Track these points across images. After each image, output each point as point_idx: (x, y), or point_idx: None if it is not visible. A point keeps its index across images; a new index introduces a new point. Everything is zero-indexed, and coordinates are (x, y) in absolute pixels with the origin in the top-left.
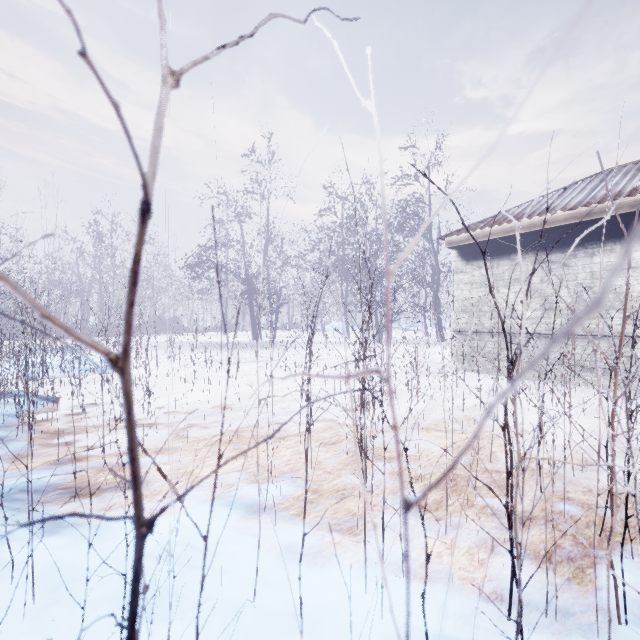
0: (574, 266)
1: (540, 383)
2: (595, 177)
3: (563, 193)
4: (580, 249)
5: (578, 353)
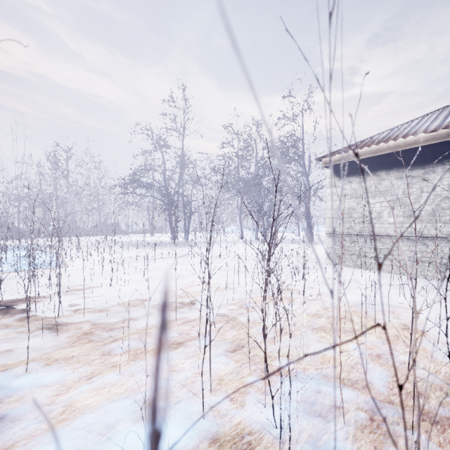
0: (433, 180)
1: (403, 277)
2: (443, 109)
3: (418, 122)
4: (438, 165)
5: (436, 252)
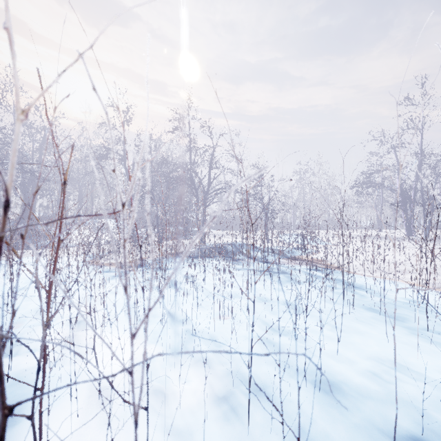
0: None
1: None
2: None
3: None
4: None
5: None
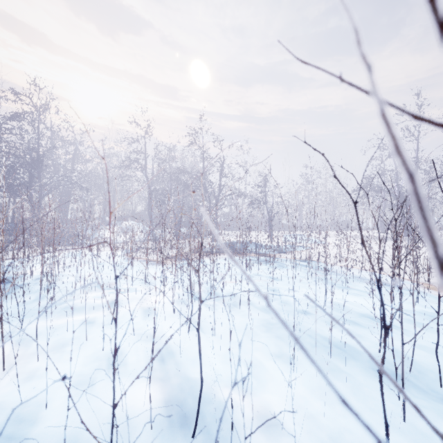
0: None
1: None
2: None
3: None
4: None
5: None
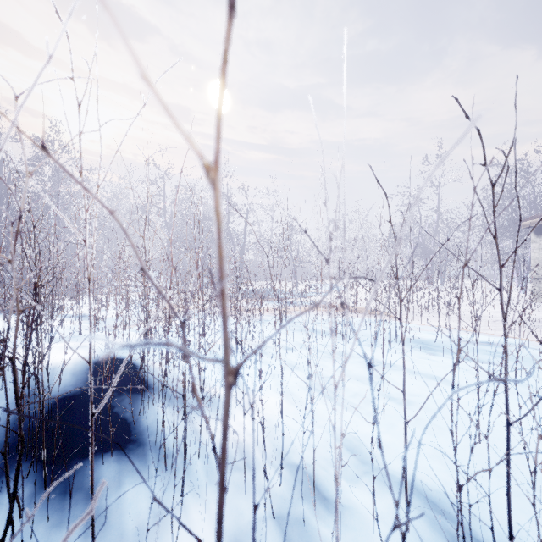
0: None
1: None
2: None
3: None
4: None
5: None
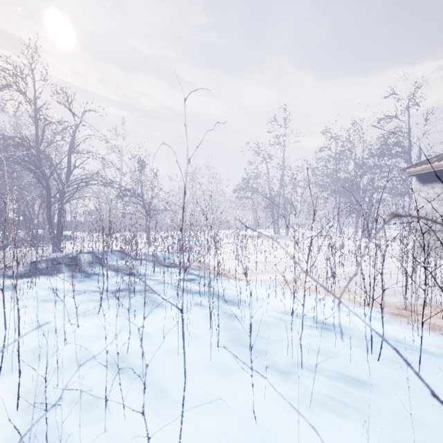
0: None
1: None
2: None
3: None
4: None
5: None
